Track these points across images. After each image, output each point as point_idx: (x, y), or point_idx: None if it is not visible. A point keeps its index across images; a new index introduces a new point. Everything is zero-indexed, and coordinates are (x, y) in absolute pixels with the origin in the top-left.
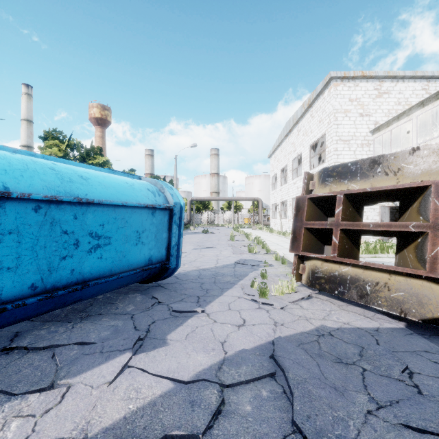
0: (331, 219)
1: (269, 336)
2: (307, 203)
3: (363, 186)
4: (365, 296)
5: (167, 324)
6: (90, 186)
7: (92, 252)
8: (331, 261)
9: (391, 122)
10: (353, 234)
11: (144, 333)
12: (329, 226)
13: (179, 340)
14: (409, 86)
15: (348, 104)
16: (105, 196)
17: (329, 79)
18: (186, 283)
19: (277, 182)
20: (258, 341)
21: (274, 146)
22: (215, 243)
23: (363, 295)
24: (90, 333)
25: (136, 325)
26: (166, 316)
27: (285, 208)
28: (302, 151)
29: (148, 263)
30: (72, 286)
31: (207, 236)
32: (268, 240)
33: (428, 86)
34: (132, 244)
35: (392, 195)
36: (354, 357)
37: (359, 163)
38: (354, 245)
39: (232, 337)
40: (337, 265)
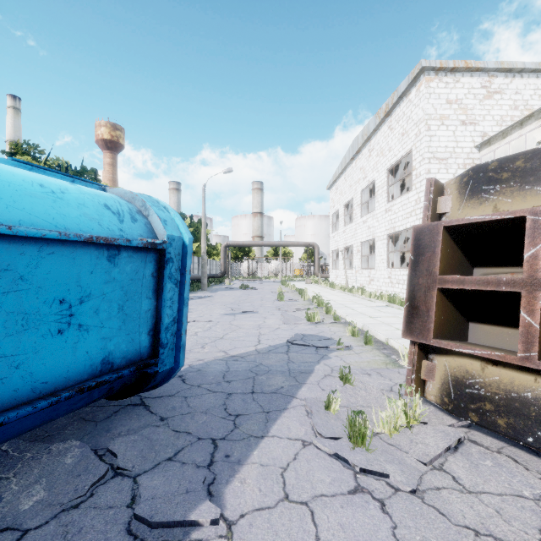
0: (482, 270)
1: None
2: (442, 238)
3: None
4: None
5: None
6: None
7: None
8: (510, 365)
9: (509, 131)
10: None
11: None
12: (508, 287)
13: None
14: (530, 84)
15: (445, 107)
16: None
17: (419, 72)
18: (198, 396)
19: (339, 221)
20: None
21: (335, 174)
22: (256, 304)
23: None
24: None
25: None
26: None
27: (349, 255)
28: (375, 177)
29: (101, 369)
30: None
31: (246, 293)
32: (331, 299)
33: None
34: (43, 333)
35: None
36: None
37: None
38: None
39: None
40: (527, 374)
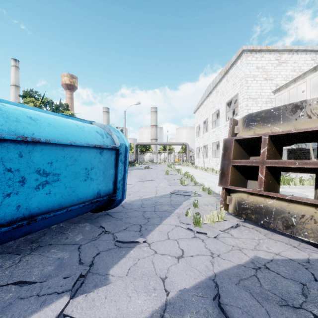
0: (253, 157)
1: (208, 270)
2: (234, 144)
3: (286, 128)
4: (290, 227)
5: (110, 256)
6: (38, 126)
7: (39, 189)
8: (256, 194)
9: (289, 84)
10: (275, 170)
11: (87, 267)
12: (255, 164)
13: (120, 276)
14: (302, 57)
15: (255, 71)
16: (53, 136)
17: (241, 52)
18: (131, 212)
19: (200, 131)
20: (198, 276)
21: (198, 104)
22: (154, 176)
23: (289, 226)
24: (33, 269)
25: (81, 257)
26: (110, 247)
27: (206, 150)
28: (219, 107)
29: (96, 196)
30: (18, 222)
31: (148, 171)
32: (194, 174)
33: (316, 57)
34: (81, 180)
35: (314, 136)
36: (299, 298)
37: (282, 108)
38: (276, 180)
39: (173, 272)
40: (262, 198)
